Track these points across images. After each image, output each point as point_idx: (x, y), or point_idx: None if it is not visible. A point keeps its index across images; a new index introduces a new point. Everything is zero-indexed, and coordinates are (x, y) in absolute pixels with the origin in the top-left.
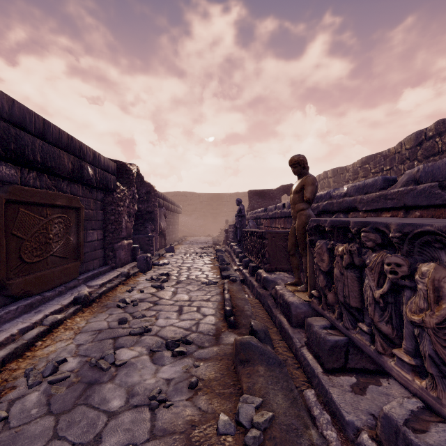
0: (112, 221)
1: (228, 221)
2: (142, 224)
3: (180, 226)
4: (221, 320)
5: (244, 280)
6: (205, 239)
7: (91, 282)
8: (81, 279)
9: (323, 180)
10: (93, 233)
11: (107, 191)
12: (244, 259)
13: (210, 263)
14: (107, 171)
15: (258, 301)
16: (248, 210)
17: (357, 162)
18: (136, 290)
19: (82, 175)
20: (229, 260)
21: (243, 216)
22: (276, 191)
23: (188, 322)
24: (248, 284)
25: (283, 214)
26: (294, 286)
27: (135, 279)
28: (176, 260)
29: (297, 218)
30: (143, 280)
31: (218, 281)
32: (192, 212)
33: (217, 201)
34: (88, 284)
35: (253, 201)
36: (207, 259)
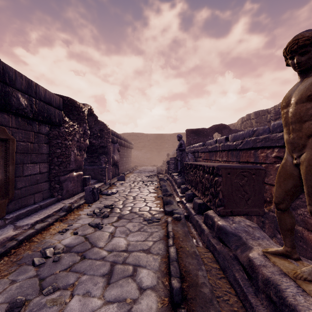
0: (58, 154)
1: (169, 155)
2: (97, 156)
3: (133, 158)
4: (165, 308)
5: (188, 216)
6: (151, 168)
7: (23, 220)
8: (9, 218)
9: (246, 121)
10: (34, 167)
11: (53, 125)
12: (186, 192)
13: (153, 192)
14: (50, 104)
15: (213, 256)
16: (185, 145)
17: (278, 104)
18: (71, 230)
19: (8, 102)
20: (171, 189)
21: (183, 150)
22: (209, 129)
23: (114, 309)
24: (194, 223)
25: (227, 147)
26: (284, 259)
27: (77, 213)
28: (124, 188)
29: (309, 147)
30: (85, 214)
31: (161, 216)
32: (142, 148)
33: (161, 139)
34: (17, 224)
35: (190, 138)
36: (151, 188)
